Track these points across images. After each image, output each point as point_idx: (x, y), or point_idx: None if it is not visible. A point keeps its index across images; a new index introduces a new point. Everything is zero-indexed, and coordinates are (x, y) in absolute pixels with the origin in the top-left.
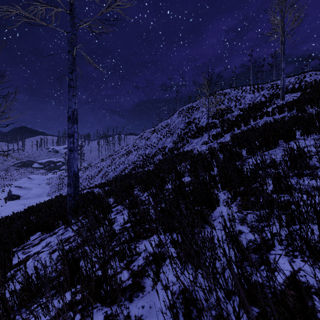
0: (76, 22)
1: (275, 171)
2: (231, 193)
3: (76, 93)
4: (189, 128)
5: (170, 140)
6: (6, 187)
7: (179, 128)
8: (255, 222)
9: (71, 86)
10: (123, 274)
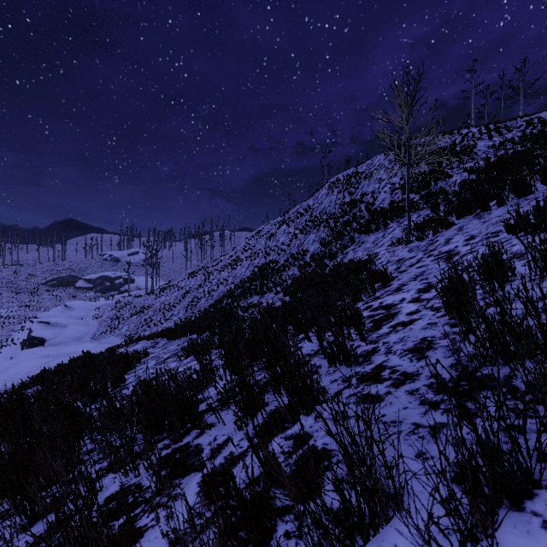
0: None
1: None
2: None
3: None
4: (353, 214)
5: (315, 238)
6: (28, 322)
7: (331, 215)
8: None
9: None
10: None
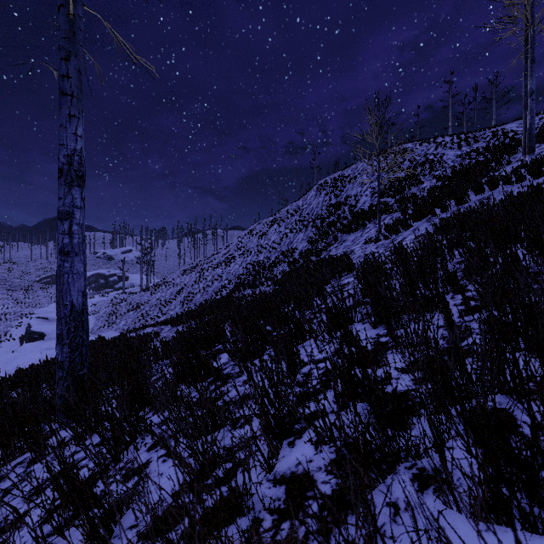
0: None
1: None
2: None
3: (78, 112)
4: (337, 215)
5: (303, 237)
6: (25, 319)
7: (319, 215)
8: None
9: (64, 93)
10: None
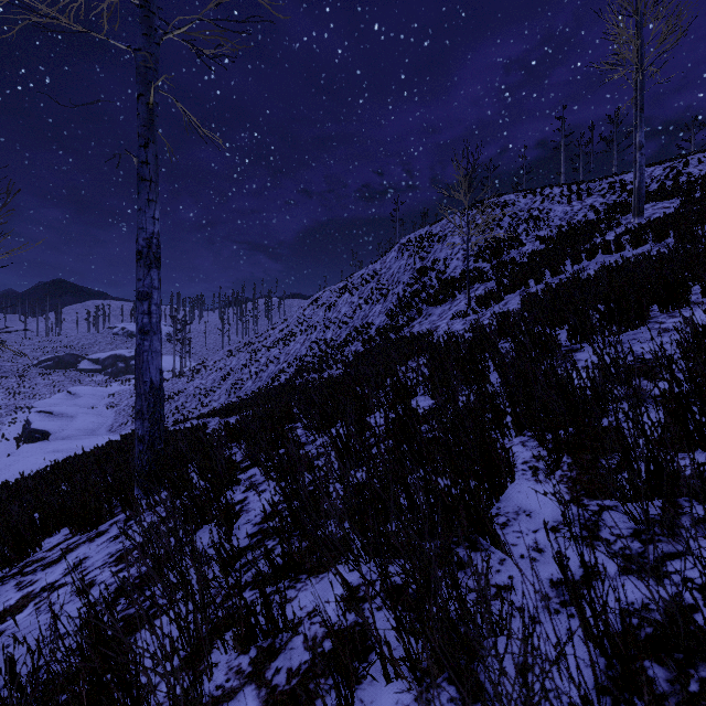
0: (156, 26)
1: (671, 389)
2: (547, 446)
3: (156, 196)
4: (423, 283)
5: (381, 310)
6: (21, 414)
7: (400, 283)
8: (631, 541)
9: (144, 179)
10: (243, 700)
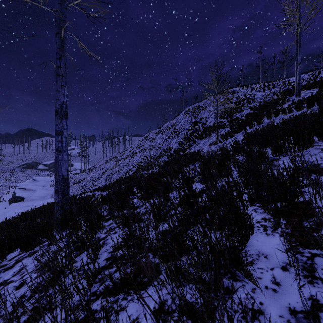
0: None
1: None
2: (273, 214)
3: (65, 83)
4: (195, 128)
5: (176, 141)
6: (11, 189)
7: (185, 129)
8: None
9: (59, 75)
10: None
